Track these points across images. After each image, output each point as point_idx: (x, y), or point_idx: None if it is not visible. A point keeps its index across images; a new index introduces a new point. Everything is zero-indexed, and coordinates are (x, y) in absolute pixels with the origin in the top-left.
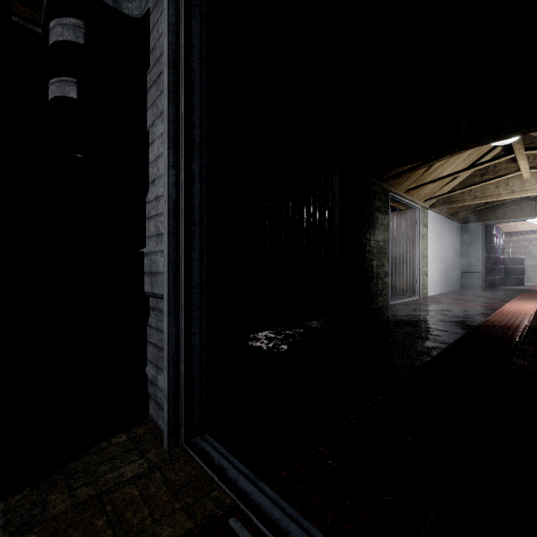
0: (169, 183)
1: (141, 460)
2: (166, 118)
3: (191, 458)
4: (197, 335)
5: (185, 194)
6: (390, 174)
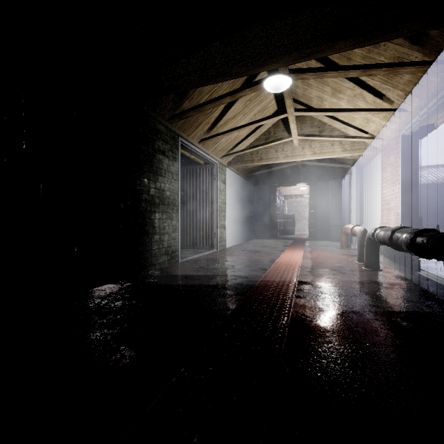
0: None
1: None
2: None
3: None
4: None
5: None
6: (175, 113)
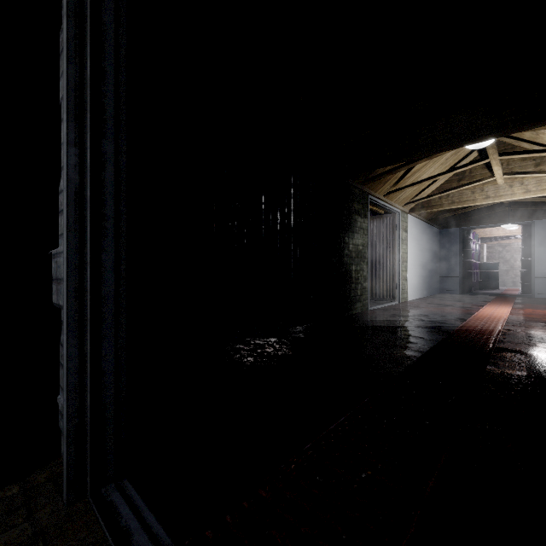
0: (69, 164)
1: (25, 523)
2: (65, 82)
3: (95, 517)
4: (110, 357)
5: (91, 179)
6: (369, 177)
